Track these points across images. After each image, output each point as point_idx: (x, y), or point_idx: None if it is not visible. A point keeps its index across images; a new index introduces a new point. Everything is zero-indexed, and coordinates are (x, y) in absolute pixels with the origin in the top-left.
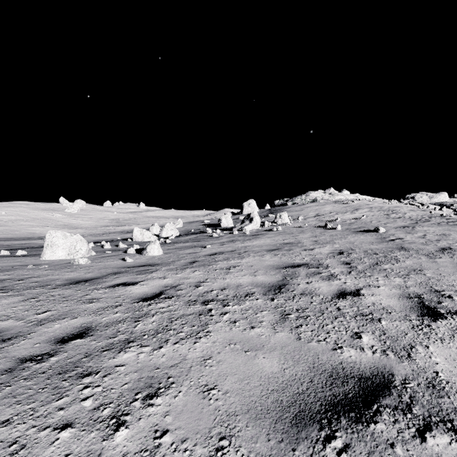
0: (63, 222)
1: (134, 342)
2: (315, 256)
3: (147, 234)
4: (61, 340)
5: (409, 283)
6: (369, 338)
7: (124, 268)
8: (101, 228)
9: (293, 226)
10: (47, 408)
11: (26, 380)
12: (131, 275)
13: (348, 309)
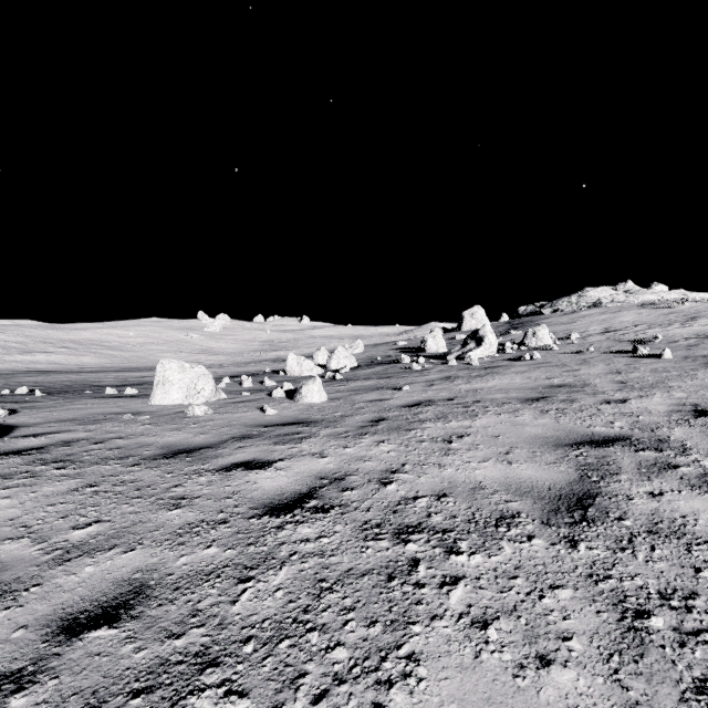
0: (201, 346)
1: (216, 667)
2: (640, 419)
3: (307, 365)
4: (71, 623)
5: None
6: None
7: (259, 426)
8: (249, 354)
9: (563, 352)
10: None
11: None
12: (265, 445)
13: None
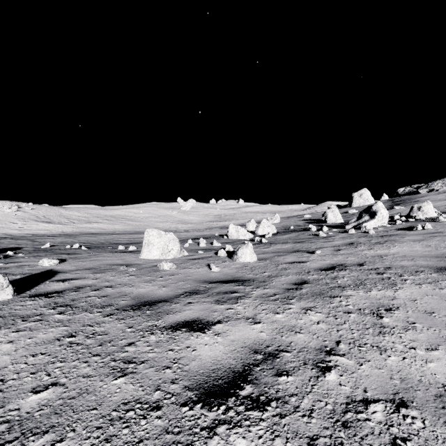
0: (179, 218)
1: None
2: None
3: (242, 231)
4: None
5: None
6: None
7: (205, 282)
8: (206, 224)
9: None
10: None
11: None
12: (207, 303)
13: None
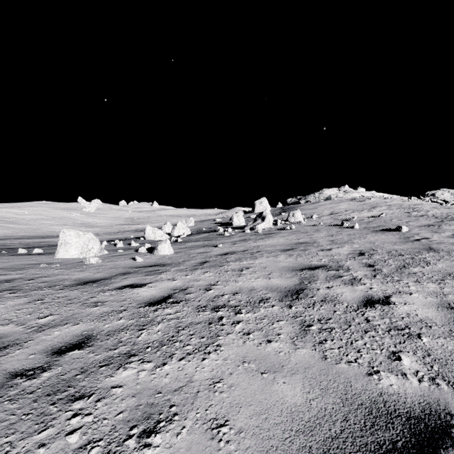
0: (81, 221)
1: (136, 356)
2: (334, 257)
3: (159, 233)
4: (58, 350)
5: (446, 290)
6: (411, 361)
7: (134, 268)
8: (116, 227)
9: (307, 225)
10: (26, 444)
11: (11, 401)
12: (140, 276)
13: (379, 321)
